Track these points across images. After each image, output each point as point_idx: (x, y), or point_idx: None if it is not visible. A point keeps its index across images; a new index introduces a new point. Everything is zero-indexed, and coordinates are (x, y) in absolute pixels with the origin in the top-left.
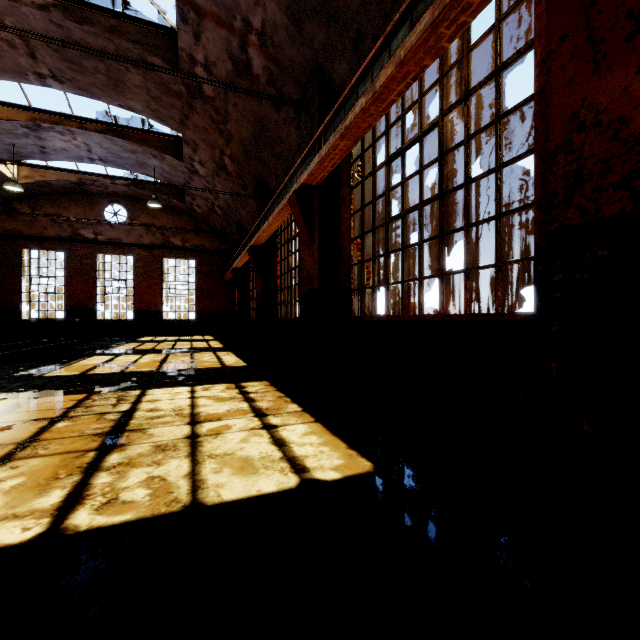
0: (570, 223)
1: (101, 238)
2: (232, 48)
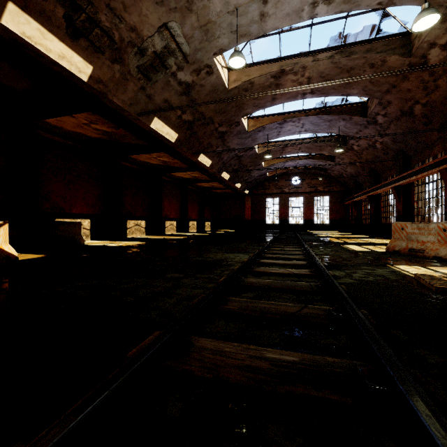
0: (446, 211)
1: (291, 191)
2: (369, 143)
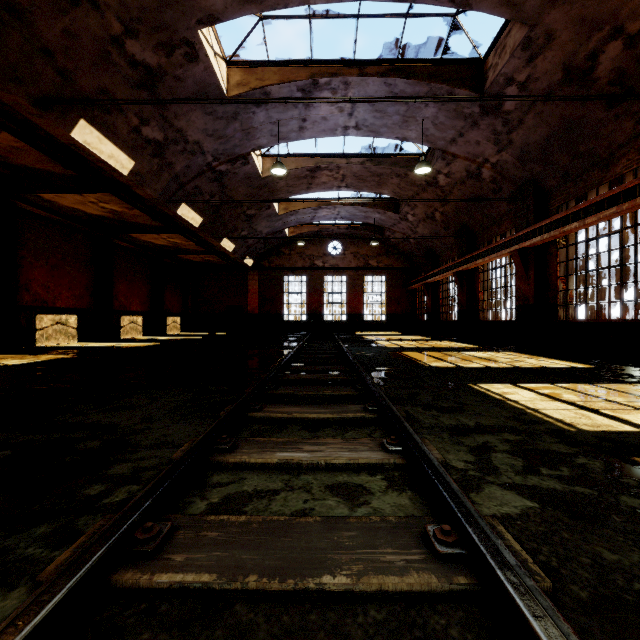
0: None
1: (326, 265)
2: (470, 168)
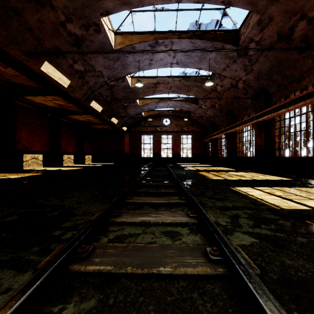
0: None
1: (162, 130)
2: (232, 82)
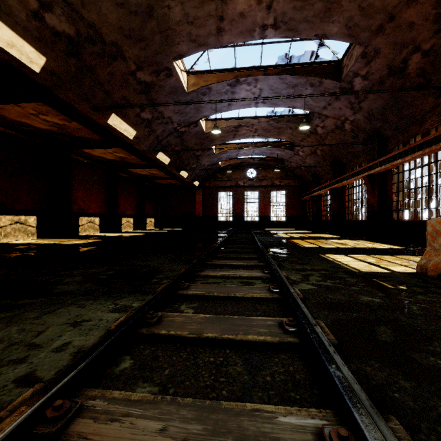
0: None
1: (246, 184)
2: (337, 123)
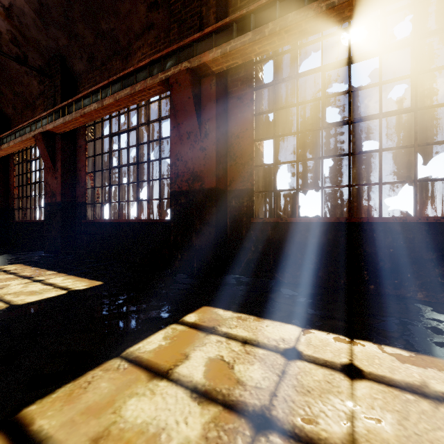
0: (176, 190)
1: None
2: None
